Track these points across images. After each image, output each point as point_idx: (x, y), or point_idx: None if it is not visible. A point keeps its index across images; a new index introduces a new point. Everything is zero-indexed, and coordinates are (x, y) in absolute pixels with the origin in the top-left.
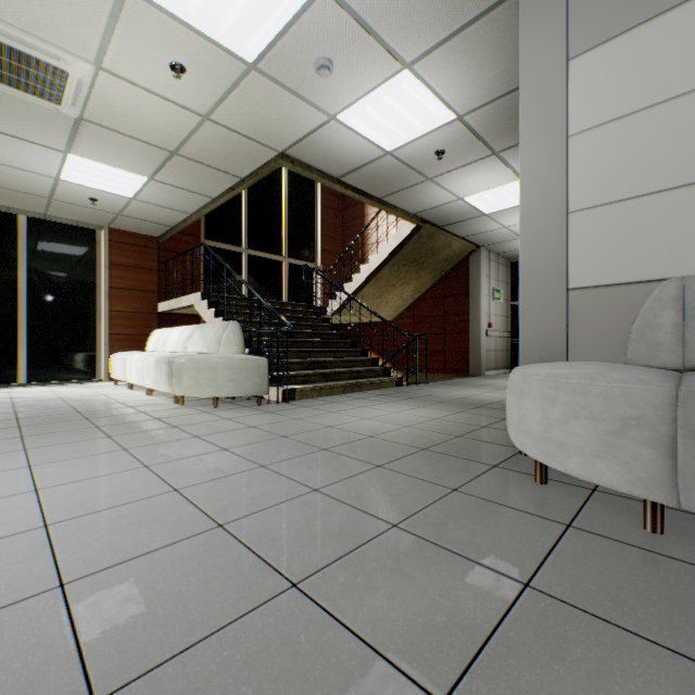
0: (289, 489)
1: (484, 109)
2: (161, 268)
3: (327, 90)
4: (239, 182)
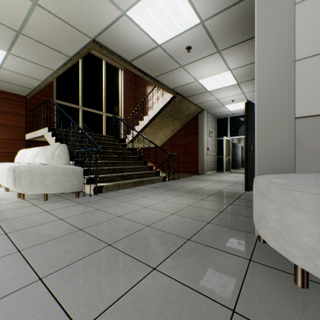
0: None
1: (217, 17)
2: (27, 114)
3: None
4: (69, 60)
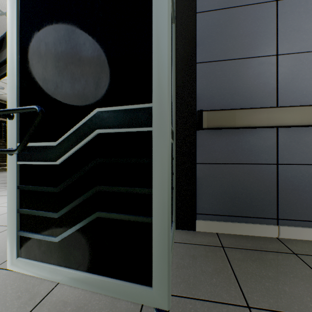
0: None
1: None
2: None
3: (4, 90)
4: None
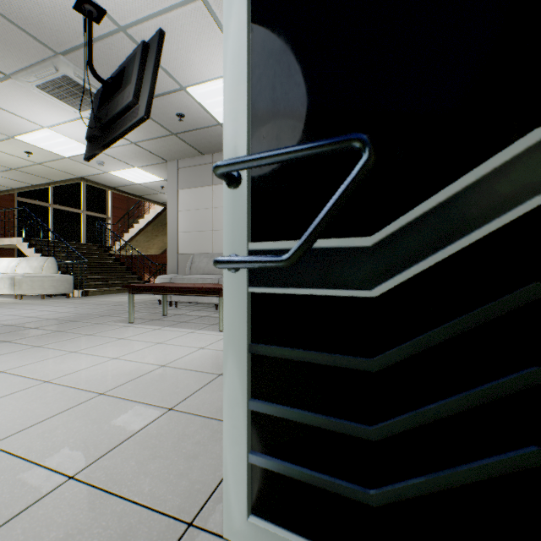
0: (84, 309)
1: None
2: None
3: (103, 167)
4: (54, 182)
